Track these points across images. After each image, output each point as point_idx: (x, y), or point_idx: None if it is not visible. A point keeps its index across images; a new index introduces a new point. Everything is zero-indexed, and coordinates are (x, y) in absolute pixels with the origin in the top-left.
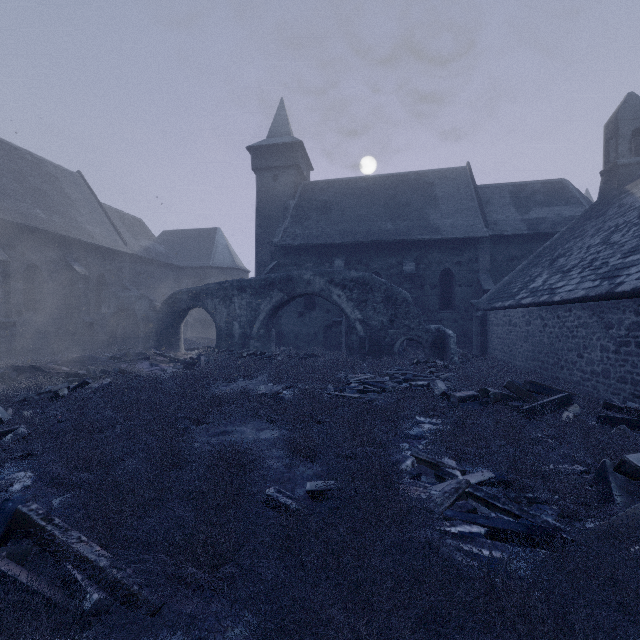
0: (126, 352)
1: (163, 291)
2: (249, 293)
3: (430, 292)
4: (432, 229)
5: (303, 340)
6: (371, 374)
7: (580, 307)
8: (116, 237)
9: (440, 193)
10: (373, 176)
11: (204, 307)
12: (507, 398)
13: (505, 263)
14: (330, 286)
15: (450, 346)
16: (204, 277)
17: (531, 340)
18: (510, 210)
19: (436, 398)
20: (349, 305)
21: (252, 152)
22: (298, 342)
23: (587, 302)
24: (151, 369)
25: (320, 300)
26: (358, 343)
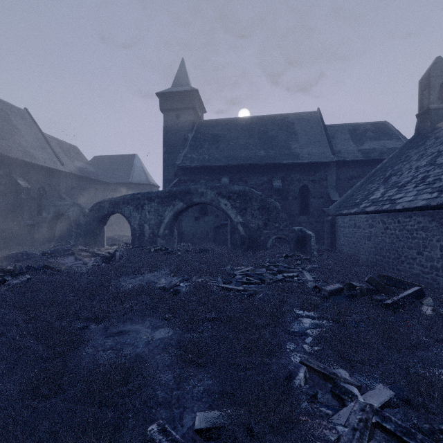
0: (56, 249)
1: (93, 200)
2: (156, 202)
3: (292, 202)
4: (294, 156)
5: (198, 238)
6: (251, 266)
7: (420, 214)
8: (55, 159)
9: (299, 130)
10: (250, 117)
11: (122, 213)
12: (370, 292)
13: (346, 181)
14: (219, 197)
15: (311, 243)
16: (125, 190)
17: (374, 239)
18: (349, 143)
19: (307, 289)
20: (233, 212)
21: (160, 97)
22: (194, 239)
23: (426, 210)
24: (75, 263)
25: (211, 208)
26: (240, 241)
